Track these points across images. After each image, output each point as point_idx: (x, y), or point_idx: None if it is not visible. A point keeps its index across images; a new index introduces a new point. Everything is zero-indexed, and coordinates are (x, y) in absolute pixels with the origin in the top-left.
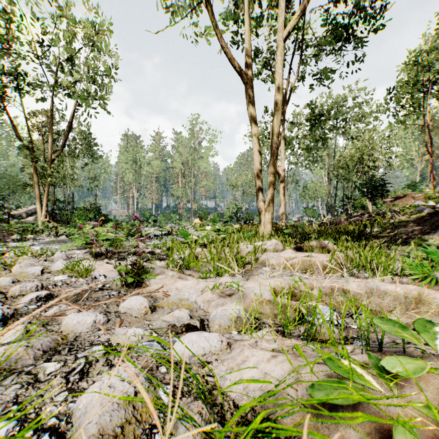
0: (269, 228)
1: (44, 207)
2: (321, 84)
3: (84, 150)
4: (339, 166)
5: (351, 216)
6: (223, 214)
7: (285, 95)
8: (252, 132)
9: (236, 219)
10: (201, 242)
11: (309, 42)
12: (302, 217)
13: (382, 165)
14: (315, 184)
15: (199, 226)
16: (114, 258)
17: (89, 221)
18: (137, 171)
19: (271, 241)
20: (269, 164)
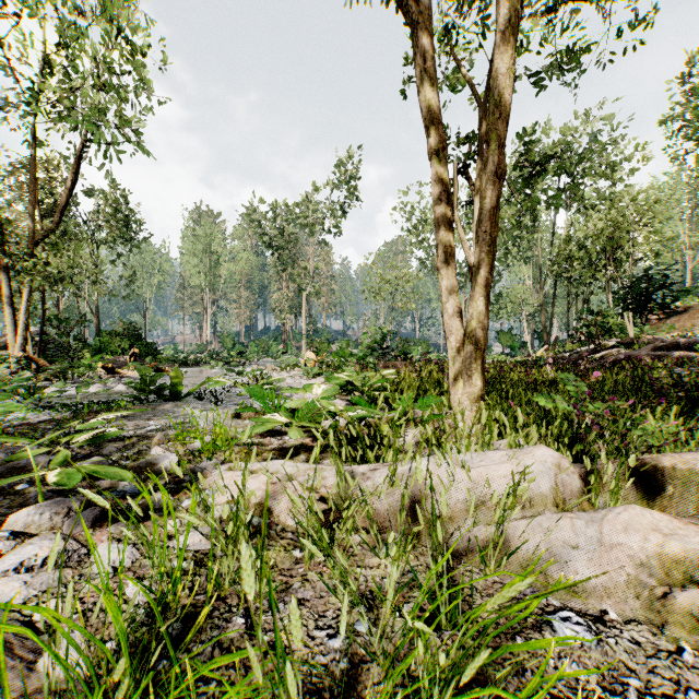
0: (478, 384)
1: (22, 330)
2: (562, 73)
3: (117, 231)
4: (562, 258)
5: (599, 347)
6: (357, 341)
7: (483, 103)
8: (431, 147)
9: (381, 351)
10: (293, 437)
11: (525, 7)
12: (490, 346)
13: (643, 255)
14: (517, 291)
15: (314, 364)
16: (4, 498)
17: (122, 354)
18: (212, 269)
19: (534, 451)
20: (479, 221)
